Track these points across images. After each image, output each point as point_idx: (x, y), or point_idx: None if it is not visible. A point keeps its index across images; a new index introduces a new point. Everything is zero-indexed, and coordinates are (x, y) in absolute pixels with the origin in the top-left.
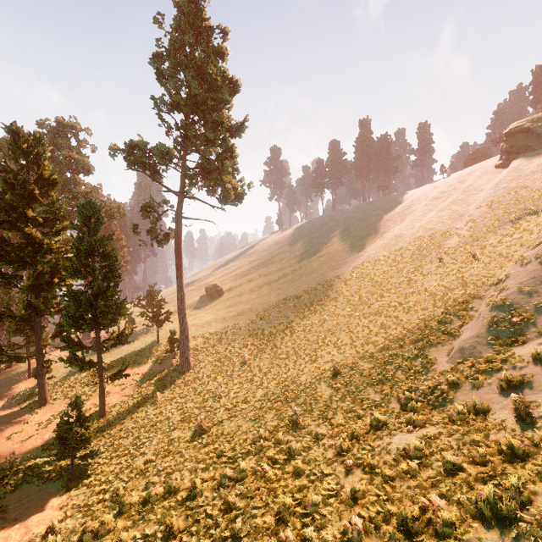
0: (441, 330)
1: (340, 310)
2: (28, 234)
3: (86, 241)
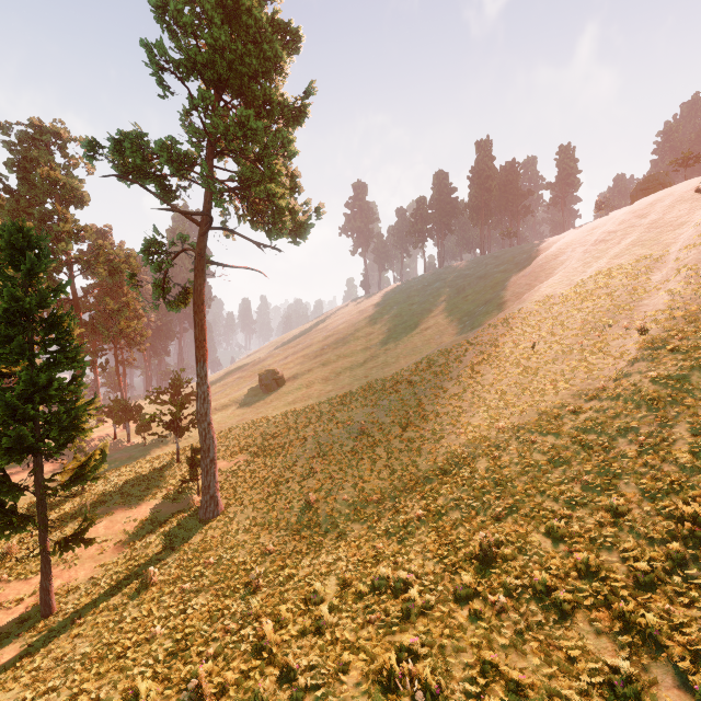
0: None
1: (469, 415)
2: None
3: (7, 294)
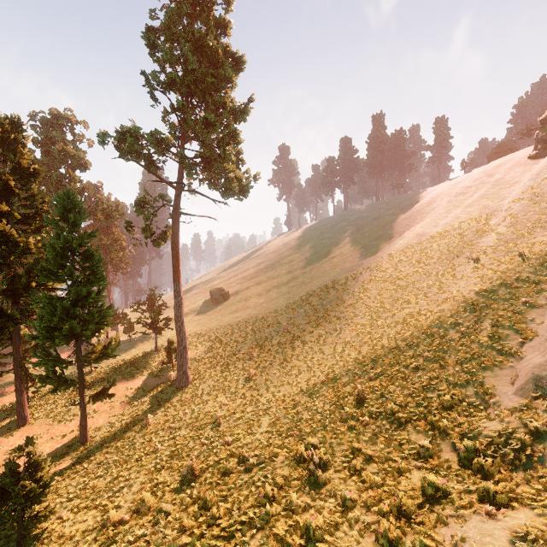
0: (496, 348)
1: (359, 318)
2: (1, 230)
3: (63, 238)
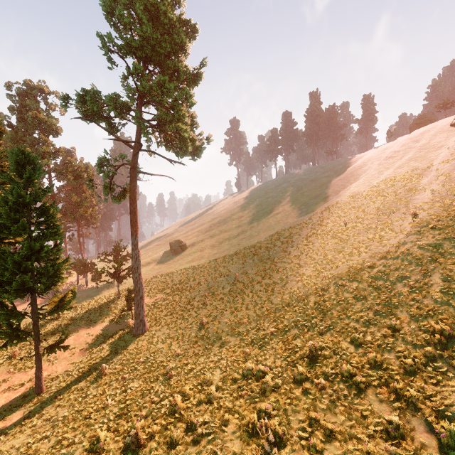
0: (453, 305)
1: (304, 269)
2: None
3: (15, 193)
